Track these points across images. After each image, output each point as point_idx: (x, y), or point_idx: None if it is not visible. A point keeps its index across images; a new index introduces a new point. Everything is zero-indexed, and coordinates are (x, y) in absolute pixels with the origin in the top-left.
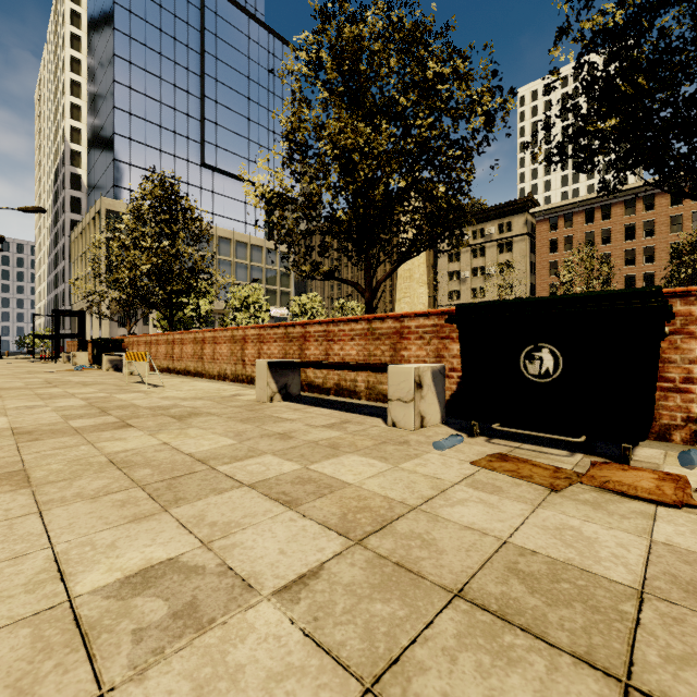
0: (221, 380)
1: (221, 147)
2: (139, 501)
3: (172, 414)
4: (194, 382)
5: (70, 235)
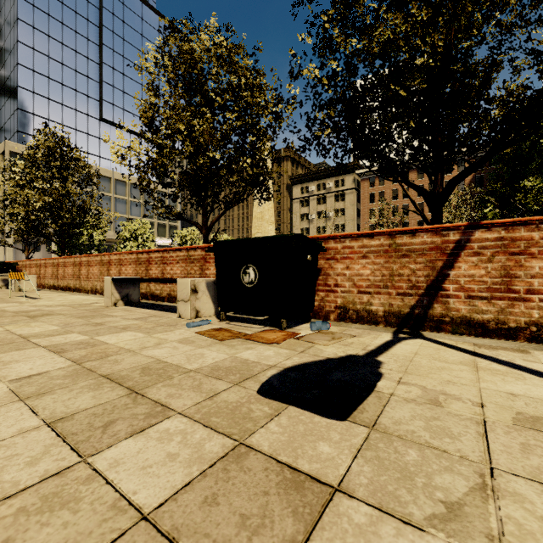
0: (93, 294)
1: (118, 106)
2: None
3: (29, 315)
4: (69, 295)
5: None
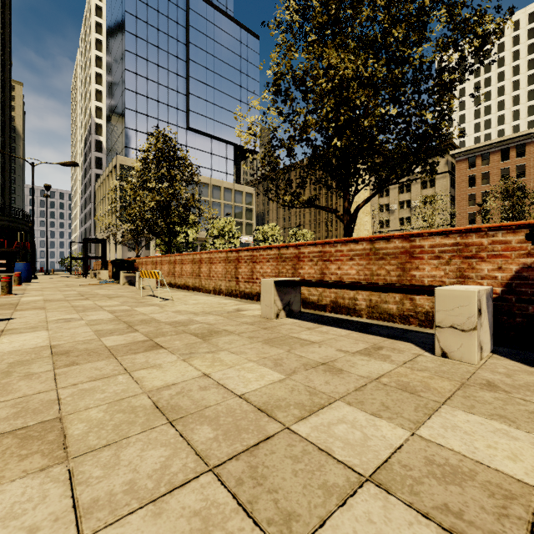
0: (216, 294)
1: (201, 114)
2: (228, 519)
3: (193, 331)
4: (195, 296)
5: (95, 185)
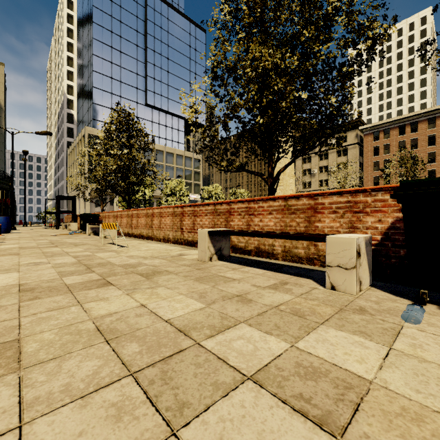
0: (165, 242)
1: (157, 93)
2: (136, 408)
3: (140, 272)
4: (147, 244)
5: (67, 151)
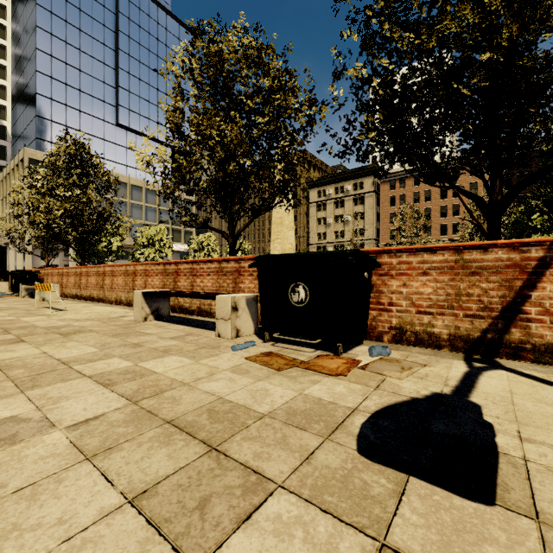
0: (118, 305)
1: (134, 111)
2: (7, 388)
3: (61, 332)
4: (94, 307)
5: None
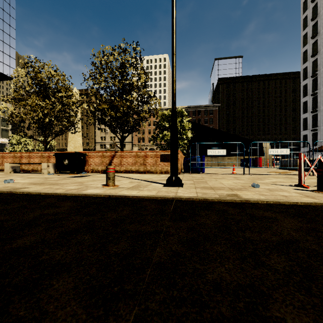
0: None
1: None
2: None
3: None
4: None
5: None
